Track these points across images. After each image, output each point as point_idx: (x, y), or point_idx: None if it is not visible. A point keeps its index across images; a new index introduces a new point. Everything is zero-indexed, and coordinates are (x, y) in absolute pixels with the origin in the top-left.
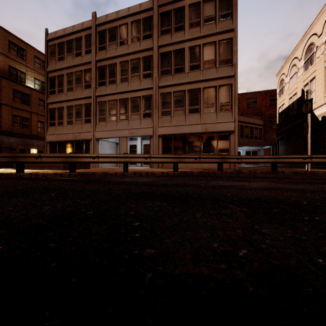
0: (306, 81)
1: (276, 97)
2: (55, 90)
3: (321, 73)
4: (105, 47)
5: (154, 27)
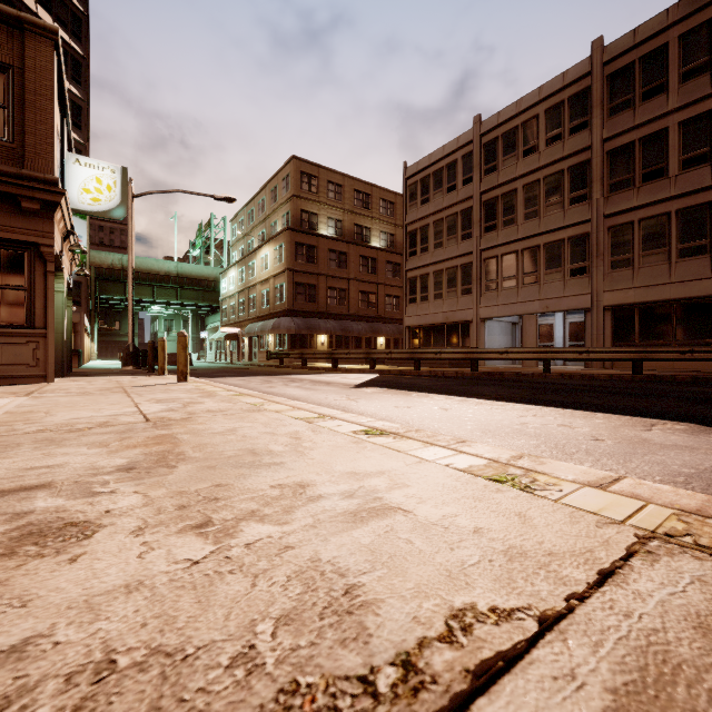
0: None
1: None
2: (417, 250)
3: None
4: (496, 166)
5: (594, 107)
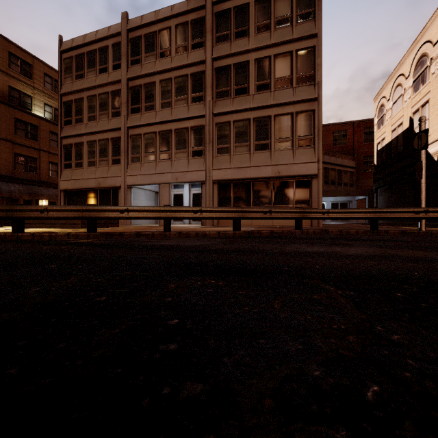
0: (416, 106)
1: (373, 129)
2: (72, 120)
3: (437, 95)
4: (140, 60)
5: (207, 32)
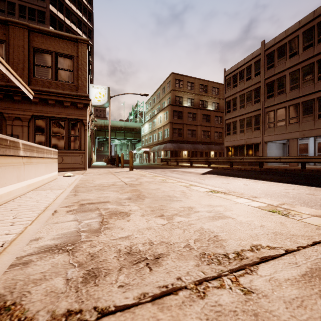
0: None
1: None
2: (230, 110)
3: None
4: (273, 65)
5: None
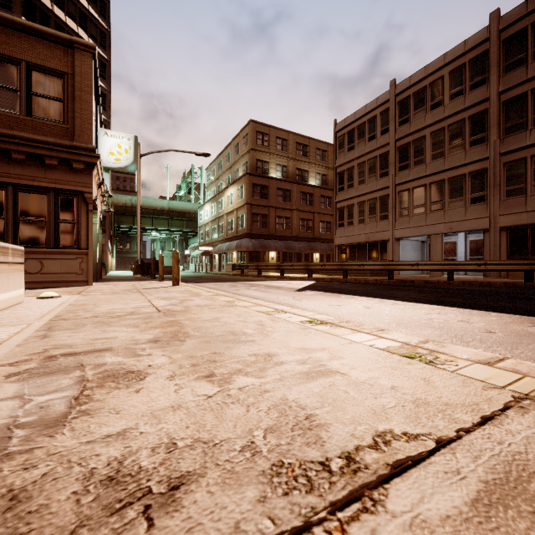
0: None
1: None
2: (344, 186)
3: None
4: (408, 118)
5: (491, 66)
